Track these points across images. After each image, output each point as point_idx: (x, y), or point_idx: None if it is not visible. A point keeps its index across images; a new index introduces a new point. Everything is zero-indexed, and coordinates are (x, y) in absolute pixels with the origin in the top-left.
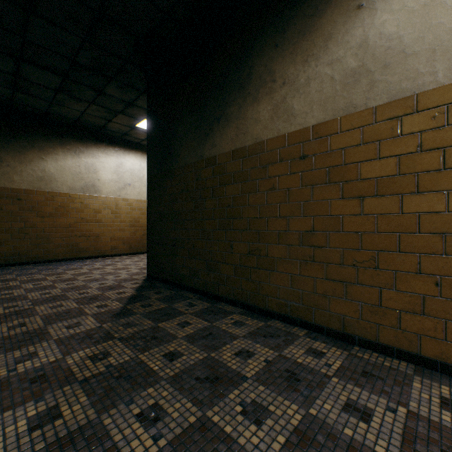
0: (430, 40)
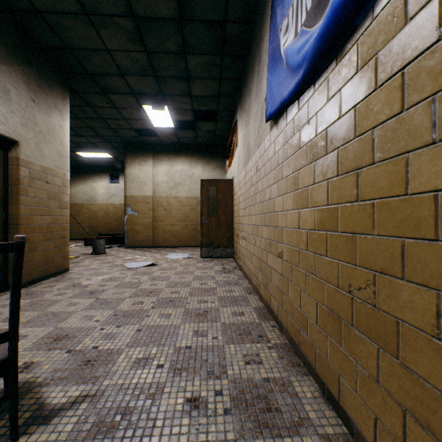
0: (78, 197)
